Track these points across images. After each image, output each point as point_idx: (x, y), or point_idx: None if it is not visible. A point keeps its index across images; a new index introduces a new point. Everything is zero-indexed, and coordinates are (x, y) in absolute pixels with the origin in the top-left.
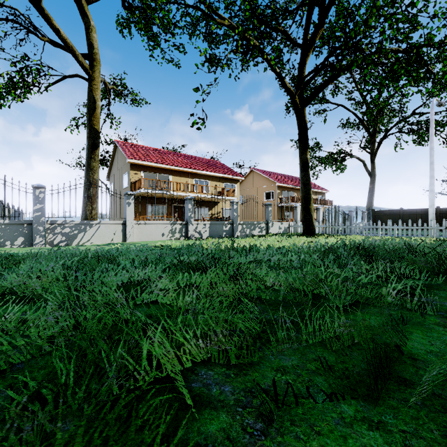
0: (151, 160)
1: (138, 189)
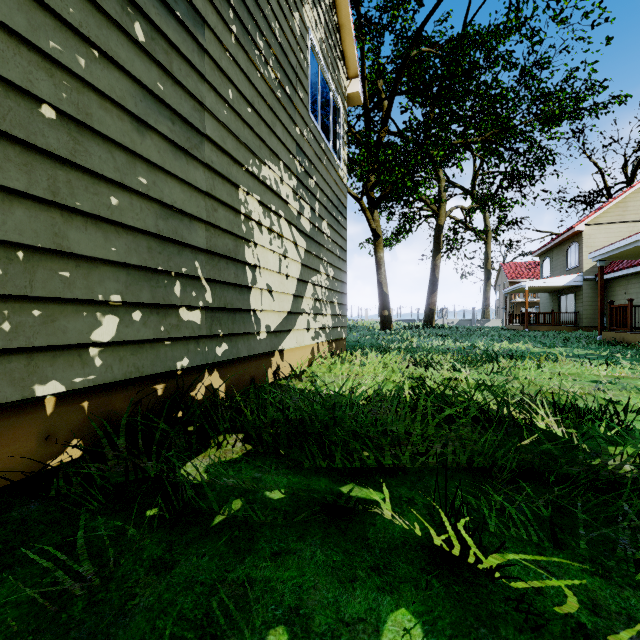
0: (525, 277)
1: (514, 299)
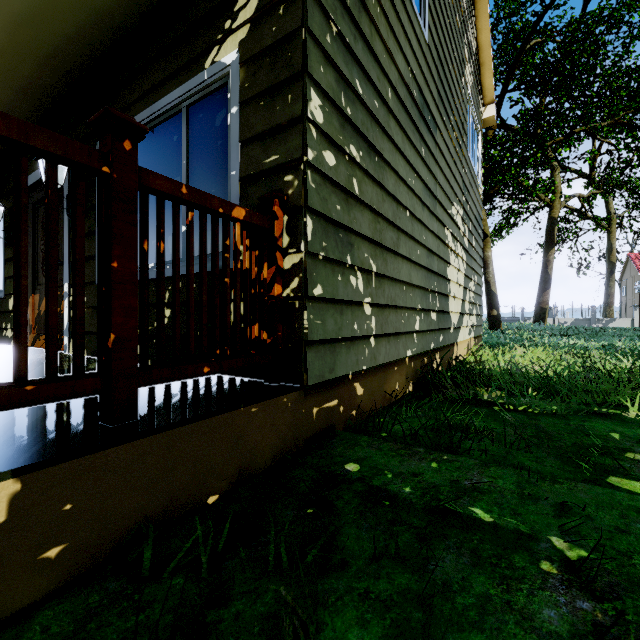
0: None
1: None
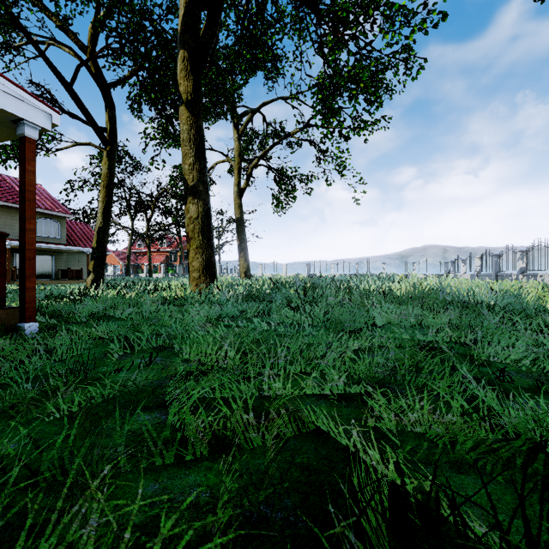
0: None
1: None
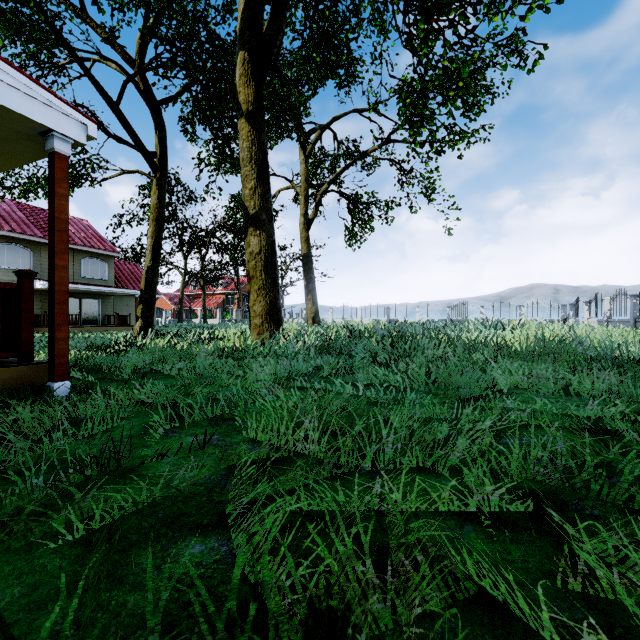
0: None
1: None
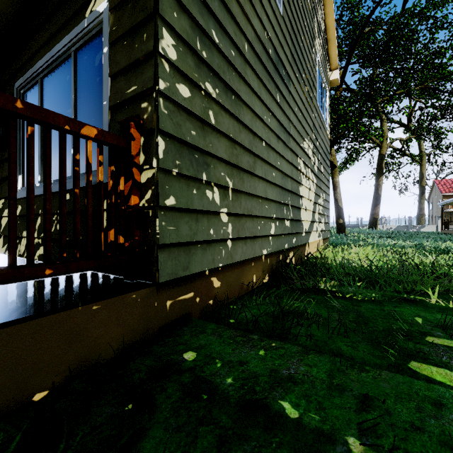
0: None
1: (447, 209)
